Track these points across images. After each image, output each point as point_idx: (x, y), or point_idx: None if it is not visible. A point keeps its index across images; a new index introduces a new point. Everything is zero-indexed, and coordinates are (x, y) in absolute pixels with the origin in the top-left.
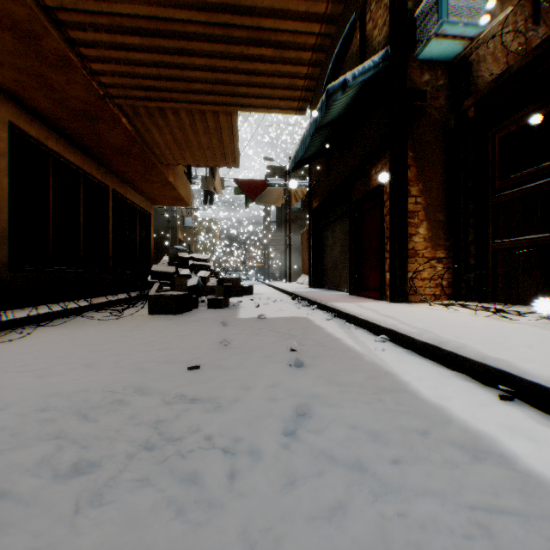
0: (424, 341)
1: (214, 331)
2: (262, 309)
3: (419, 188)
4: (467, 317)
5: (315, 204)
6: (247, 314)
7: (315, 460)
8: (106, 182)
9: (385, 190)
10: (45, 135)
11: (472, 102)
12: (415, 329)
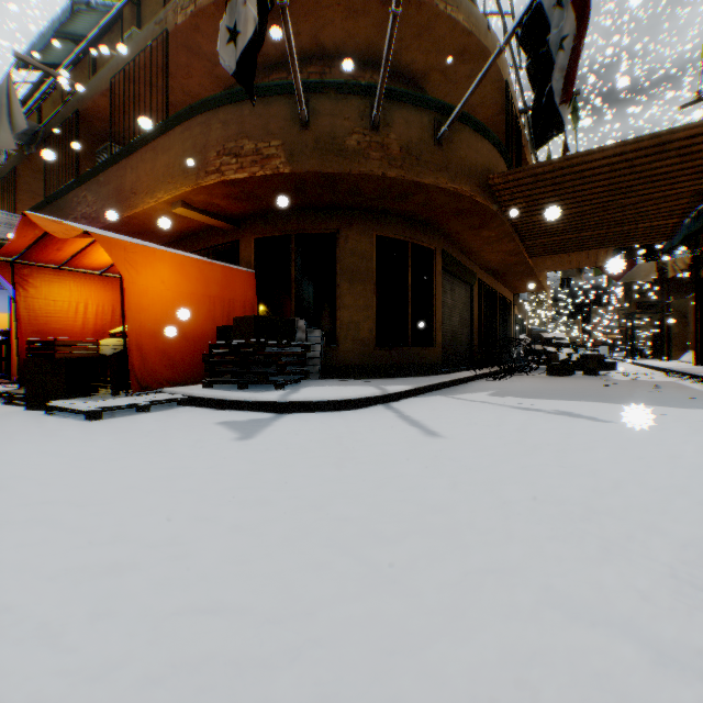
0: None
1: (602, 381)
2: (631, 377)
3: None
4: None
5: (700, 273)
6: (619, 378)
7: (657, 393)
8: (496, 289)
9: None
10: (483, 276)
11: None
12: None
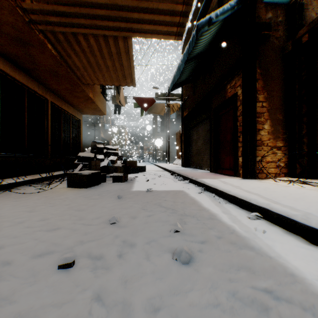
0: (313, 227)
1: (109, 205)
2: (150, 183)
3: (264, 96)
4: None
5: (185, 113)
6: (139, 188)
7: None
8: (46, 96)
9: (238, 98)
10: None
11: (306, 30)
12: (294, 211)
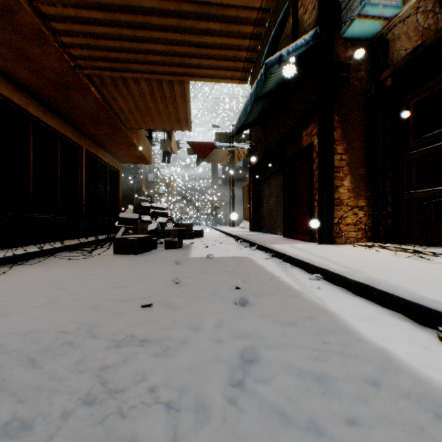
0: (357, 280)
1: (168, 269)
2: (210, 250)
3: (344, 147)
4: (390, 257)
5: (254, 162)
6: (198, 254)
7: (265, 419)
8: (80, 143)
9: (314, 149)
10: (26, 102)
11: (389, 73)
12: (347, 269)
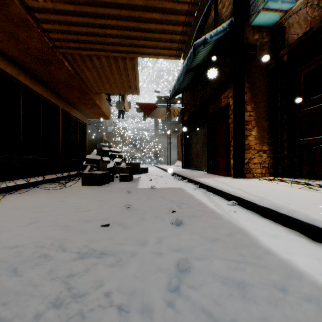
0: (264, 206)
1: (122, 197)
2: (153, 182)
3: (252, 106)
4: (287, 188)
5: (186, 118)
6: (144, 186)
7: (197, 320)
8: (57, 104)
9: (230, 108)
10: (17, 73)
11: (286, 52)
12: (256, 197)
